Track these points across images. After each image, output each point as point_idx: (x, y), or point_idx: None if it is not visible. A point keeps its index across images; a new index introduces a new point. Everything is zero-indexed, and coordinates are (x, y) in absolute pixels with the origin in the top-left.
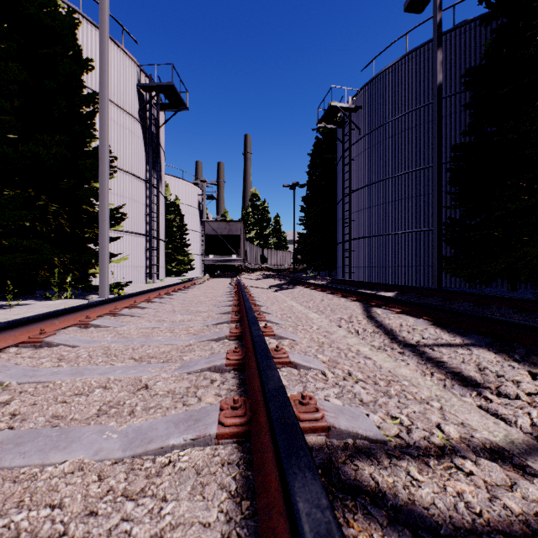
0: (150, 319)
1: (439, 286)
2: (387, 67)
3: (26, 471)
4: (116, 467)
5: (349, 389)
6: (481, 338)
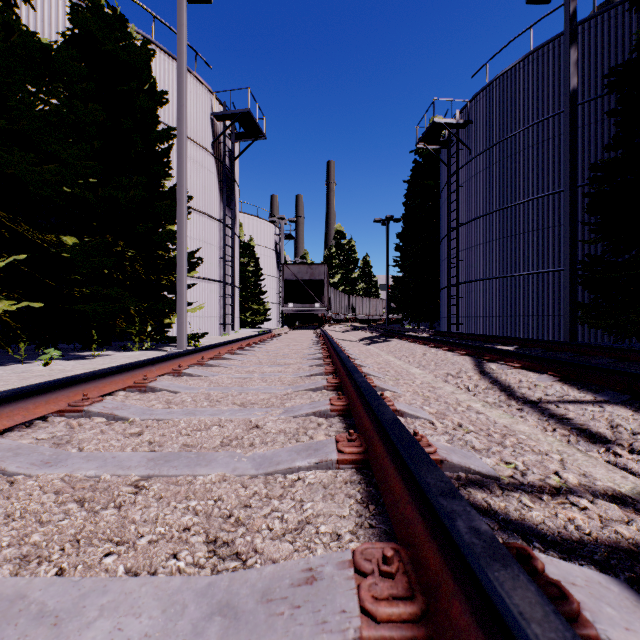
0: (239, 370)
1: (572, 339)
2: (505, 71)
3: (181, 479)
4: (254, 480)
5: (460, 437)
6: (617, 395)
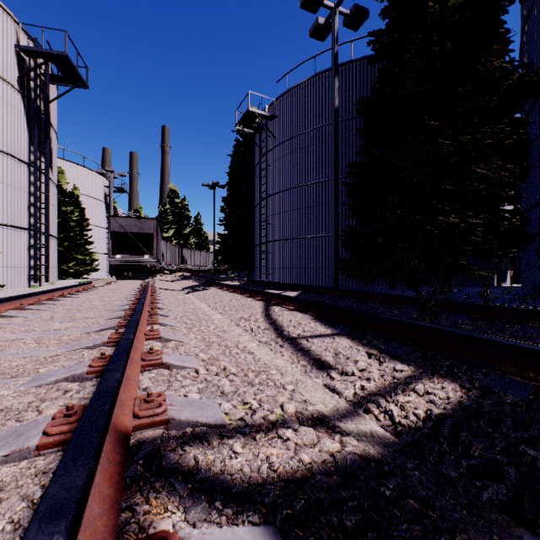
0: (13, 330)
1: (336, 285)
2: (299, 84)
3: None
4: None
5: (215, 383)
6: (344, 328)
